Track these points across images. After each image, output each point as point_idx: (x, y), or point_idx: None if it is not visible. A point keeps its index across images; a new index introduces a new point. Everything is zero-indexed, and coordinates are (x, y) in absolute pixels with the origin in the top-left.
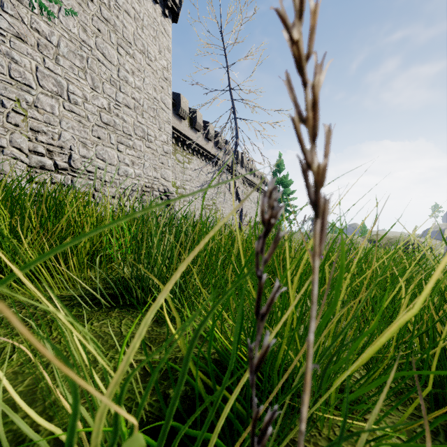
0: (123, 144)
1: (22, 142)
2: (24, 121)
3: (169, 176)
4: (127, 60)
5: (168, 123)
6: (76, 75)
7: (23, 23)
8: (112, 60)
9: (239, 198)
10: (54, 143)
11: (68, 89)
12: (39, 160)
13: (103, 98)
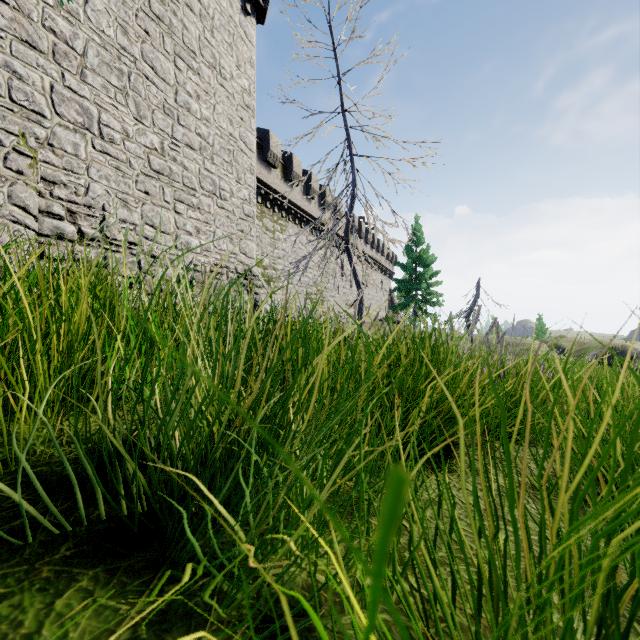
0: (184, 203)
1: (28, 198)
2: (31, 167)
3: (252, 250)
4: (189, 78)
5: (251, 172)
6: (112, 98)
7: (31, 19)
8: (166, 77)
9: (358, 280)
10: (79, 200)
11: (99, 119)
12: (55, 226)
13: (153, 133)
